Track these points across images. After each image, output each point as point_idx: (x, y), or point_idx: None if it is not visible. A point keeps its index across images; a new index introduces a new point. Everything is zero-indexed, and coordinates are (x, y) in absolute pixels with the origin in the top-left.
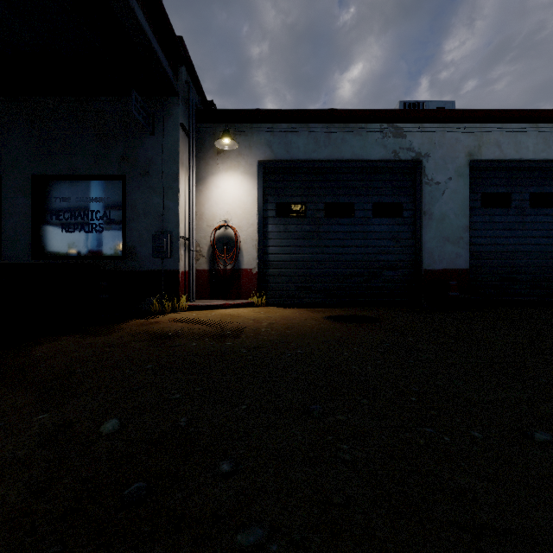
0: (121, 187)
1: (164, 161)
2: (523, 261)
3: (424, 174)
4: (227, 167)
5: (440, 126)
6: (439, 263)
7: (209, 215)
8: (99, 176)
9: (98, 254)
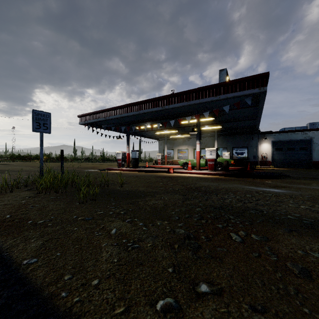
0: (247, 148)
1: (255, 144)
2: None
3: (313, 141)
4: (264, 142)
5: (317, 131)
6: (317, 160)
7: (260, 151)
8: (243, 147)
9: (243, 158)
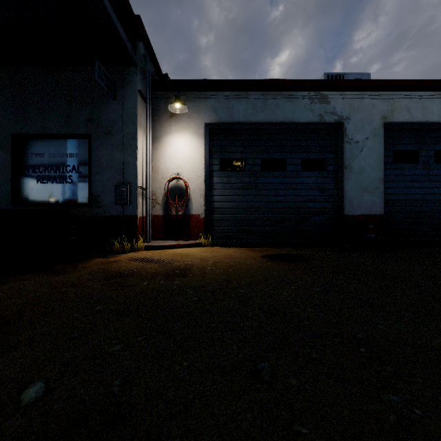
0: (88, 145)
1: (124, 122)
2: (428, 208)
3: (345, 135)
4: (179, 128)
5: (359, 94)
6: (358, 210)
7: (163, 169)
8: (69, 135)
9: (68, 202)
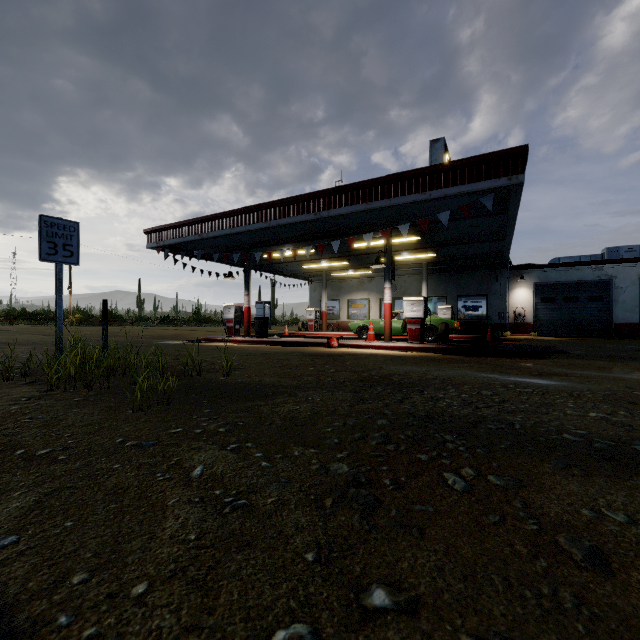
0: (485, 298)
1: (501, 289)
2: None
3: (614, 285)
4: (520, 286)
5: (622, 265)
6: (622, 321)
7: (512, 303)
8: (478, 295)
9: (477, 318)
